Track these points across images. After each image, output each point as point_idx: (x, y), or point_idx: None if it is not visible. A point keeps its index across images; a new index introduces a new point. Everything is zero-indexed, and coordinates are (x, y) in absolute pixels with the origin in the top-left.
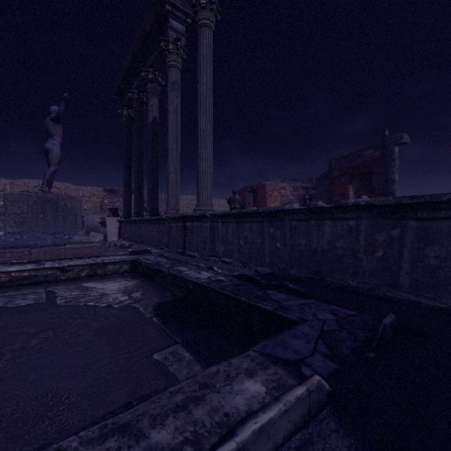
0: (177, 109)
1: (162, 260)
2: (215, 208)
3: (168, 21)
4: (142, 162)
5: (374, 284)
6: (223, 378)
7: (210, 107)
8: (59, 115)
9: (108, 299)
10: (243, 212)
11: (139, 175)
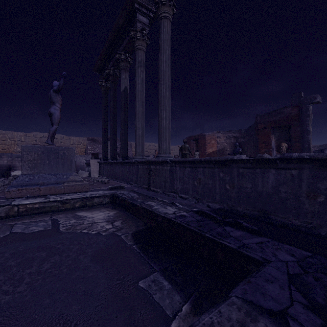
0: (142, 81)
1: (134, 195)
2: None
3: (136, 16)
4: (116, 120)
5: (316, 224)
6: None
7: (168, 79)
8: (59, 88)
9: (97, 227)
10: (197, 160)
11: (114, 129)
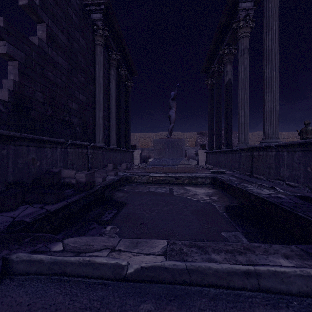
0: (246, 68)
1: (232, 178)
2: (288, 140)
3: (239, 6)
4: (220, 112)
5: None
6: (262, 250)
7: (275, 56)
8: (174, 96)
9: (197, 197)
10: (310, 141)
11: (218, 121)
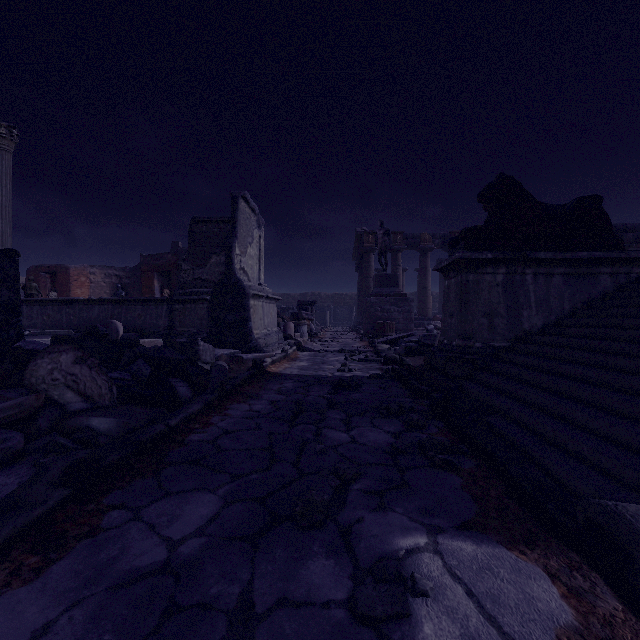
0: None
1: None
2: None
3: None
4: None
5: None
6: None
7: (10, 215)
8: None
9: None
10: (47, 299)
11: None
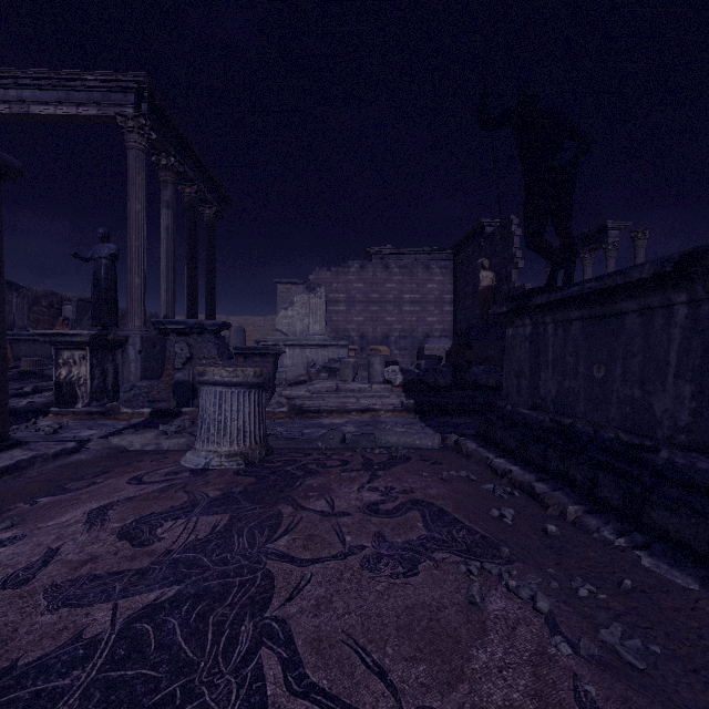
0: None
1: None
2: None
3: (608, 233)
4: None
5: None
6: None
7: None
8: None
9: None
10: None
11: None
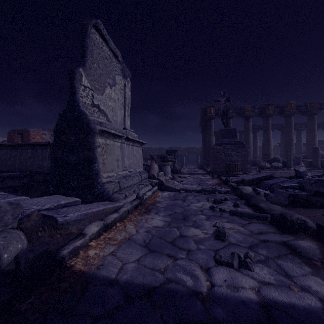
0: None
1: None
2: None
3: None
4: None
5: (11, 169)
6: None
7: None
8: None
9: None
10: None
11: None
